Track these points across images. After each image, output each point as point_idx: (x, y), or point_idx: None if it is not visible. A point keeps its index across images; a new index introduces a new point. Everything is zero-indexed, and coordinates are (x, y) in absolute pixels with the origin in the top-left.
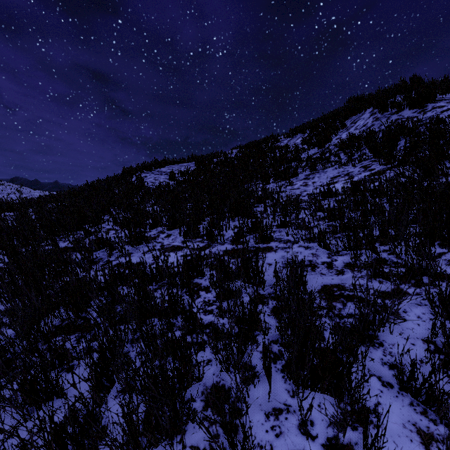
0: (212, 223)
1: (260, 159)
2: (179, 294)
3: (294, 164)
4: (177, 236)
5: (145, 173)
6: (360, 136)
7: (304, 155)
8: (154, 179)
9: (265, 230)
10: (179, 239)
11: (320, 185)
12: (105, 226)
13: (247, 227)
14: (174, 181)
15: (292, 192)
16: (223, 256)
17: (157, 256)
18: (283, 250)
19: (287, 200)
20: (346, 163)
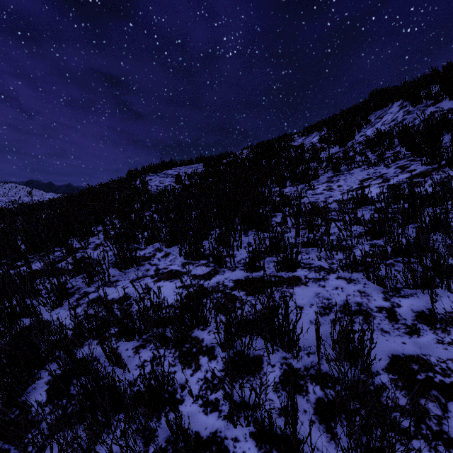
0: (220, 239)
1: (273, 159)
2: (166, 372)
3: (313, 164)
4: (177, 256)
5: (150, 176)
6: (390, 132)
7: (324, 154)
8: (159, 182)
9: (290, 254)
10: (179, 260)
11: (349, 190)
12: (95, 240)
13: (264, 245)
14: (180, 184)
15: (314, 198)
16: (235, 303)
17: (144, 294)
18: (315, 283)
19: (311, 209)
20: (377, 163)
